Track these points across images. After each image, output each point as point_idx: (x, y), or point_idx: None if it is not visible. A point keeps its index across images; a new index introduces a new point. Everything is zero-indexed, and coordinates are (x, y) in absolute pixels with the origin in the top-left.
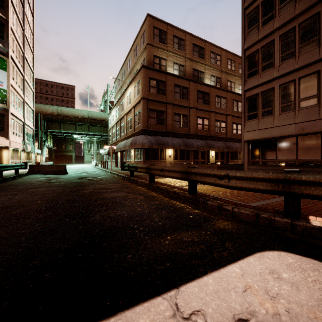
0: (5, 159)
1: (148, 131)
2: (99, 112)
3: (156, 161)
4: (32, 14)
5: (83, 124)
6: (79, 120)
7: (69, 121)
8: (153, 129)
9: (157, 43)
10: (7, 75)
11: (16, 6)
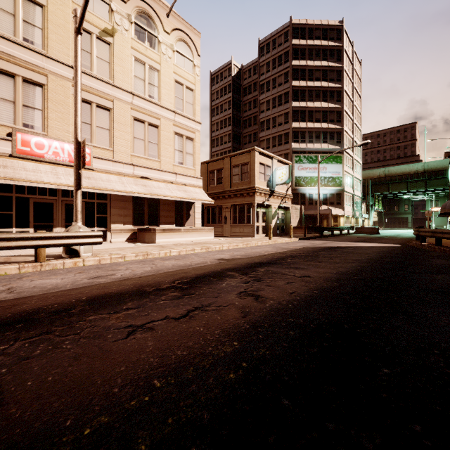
0: (341, 224)
1: None
2: (441, 160)
3: None
4: (360, 96)
5: (417, 180)
6: (410, 177)
7: (398, 180)
8: None
9: None
10: (342, 166)
11: (348, 109)
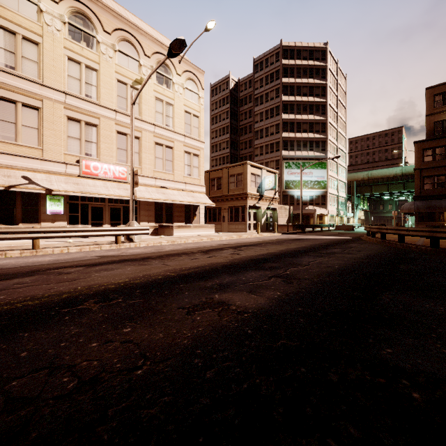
0: (326, 222)
1: (420, 196)
2: None
3: (432, 223)
4: (345, 107)
5: (397, 182)
6: (390, 179)
7: (379, 183)
8: (427, 194)
9: (439, 107)
10: (327, 171)
11: (332, 120)
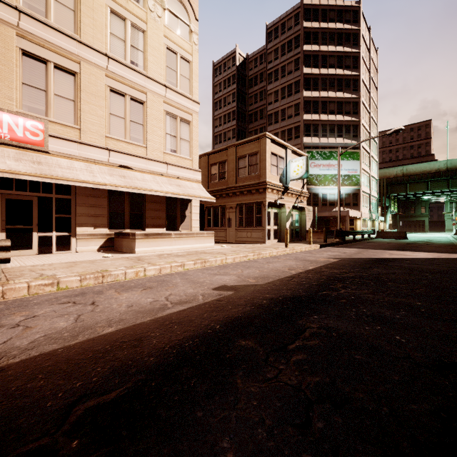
0: (358, 227)
1: None
2: None
3: None
4: (376, 88)
5: (439, 179)
6: (431, 176)
7: (417, 180)
8: None
9: None
10: (360, 163)
11: (365, 100)
